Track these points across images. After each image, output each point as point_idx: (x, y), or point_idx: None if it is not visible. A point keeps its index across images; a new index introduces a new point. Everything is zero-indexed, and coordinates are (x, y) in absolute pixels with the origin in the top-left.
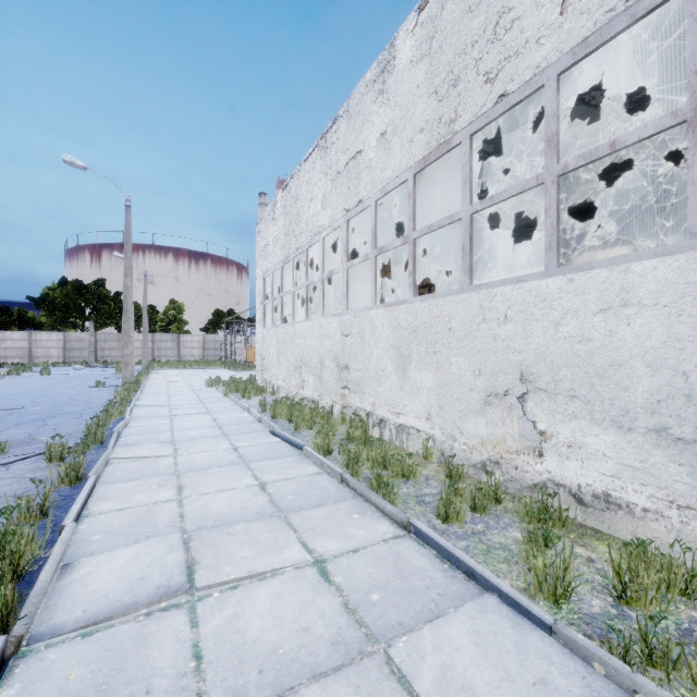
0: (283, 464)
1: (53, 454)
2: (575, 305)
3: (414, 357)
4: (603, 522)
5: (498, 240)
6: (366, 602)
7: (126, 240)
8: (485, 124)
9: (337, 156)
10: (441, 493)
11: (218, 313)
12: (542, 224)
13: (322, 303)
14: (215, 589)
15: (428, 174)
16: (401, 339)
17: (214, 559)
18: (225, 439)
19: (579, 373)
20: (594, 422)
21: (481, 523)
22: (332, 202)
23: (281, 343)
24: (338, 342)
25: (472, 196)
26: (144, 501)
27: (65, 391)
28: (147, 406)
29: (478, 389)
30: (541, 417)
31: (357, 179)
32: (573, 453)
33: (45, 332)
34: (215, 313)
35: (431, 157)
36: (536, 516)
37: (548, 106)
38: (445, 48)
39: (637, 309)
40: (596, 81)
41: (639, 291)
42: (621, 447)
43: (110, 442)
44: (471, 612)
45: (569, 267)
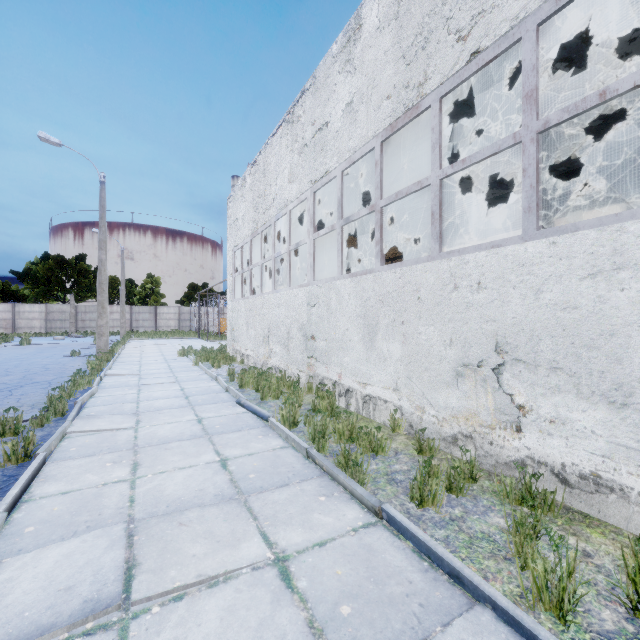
0: (247, 437)
1: (7, 428)
2: (558, 270)
3: (381, 327)
4: (592, 505)
5: (456, 216)
6: (335, 618)
7: (101, 214)
8: (456, 85)
9: (303, 129)
10: (416, 475)
11: (193, 286)
12: (499, 201)
13: (289, 274)
14: (155, 601)
15: (392, 150)
16: (367, 308)
17: (158, 558)
18: (191, 410)
19: (564, 343)
20: (580, 396)
21: (459, 506)
22: (299, 174)
23: (250, 314)
24: (304, 312)
25: (442, 160)
26: (93, 482)
27: (41, 360)
28: (117, 376)
29: (449, 359)
30: (519, 390)
31: (323, 150)
32: (556, 429)
33: (27, 304)
34: (190, 286)
35: (399, 123)
36: (517, 498)
37: (527, 59)
38: (414, 10)
39: (633, 273)
40: (561, 51)
41: (636, 252)
42: (613, 424)
43: (70, 414)
44: (462, 634)
45: (550, 229)
